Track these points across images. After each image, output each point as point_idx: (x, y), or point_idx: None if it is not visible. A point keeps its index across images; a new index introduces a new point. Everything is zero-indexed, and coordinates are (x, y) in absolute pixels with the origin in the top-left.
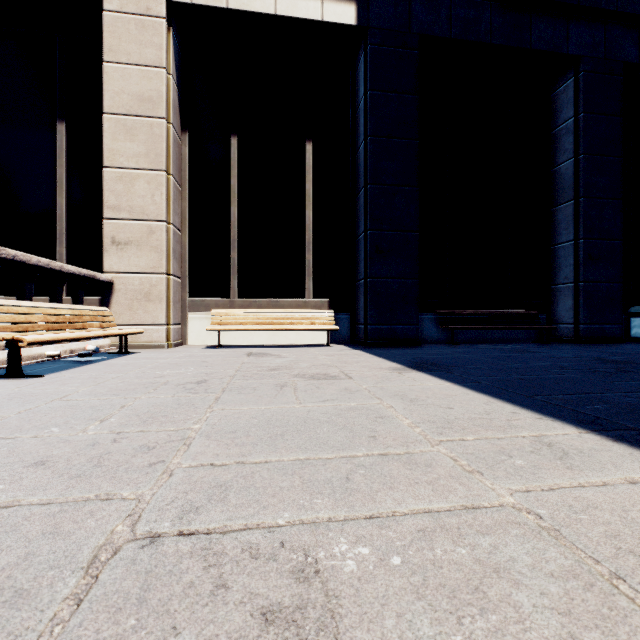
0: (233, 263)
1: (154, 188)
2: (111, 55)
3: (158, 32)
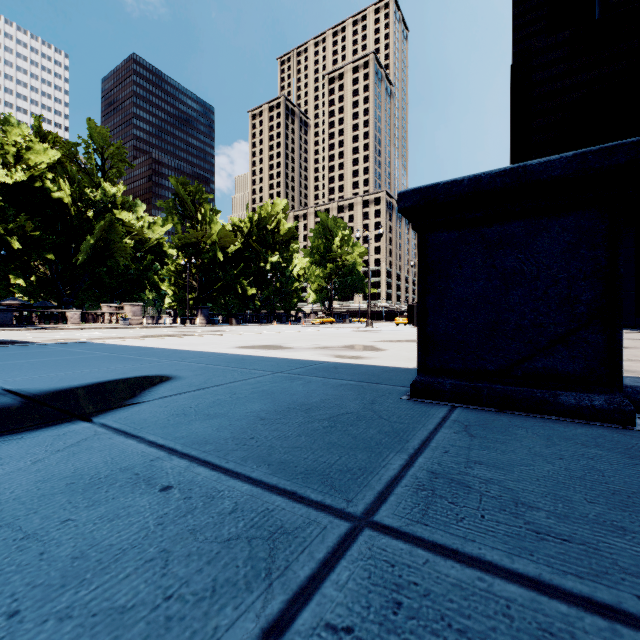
0: None
1: None
2: None
3: None
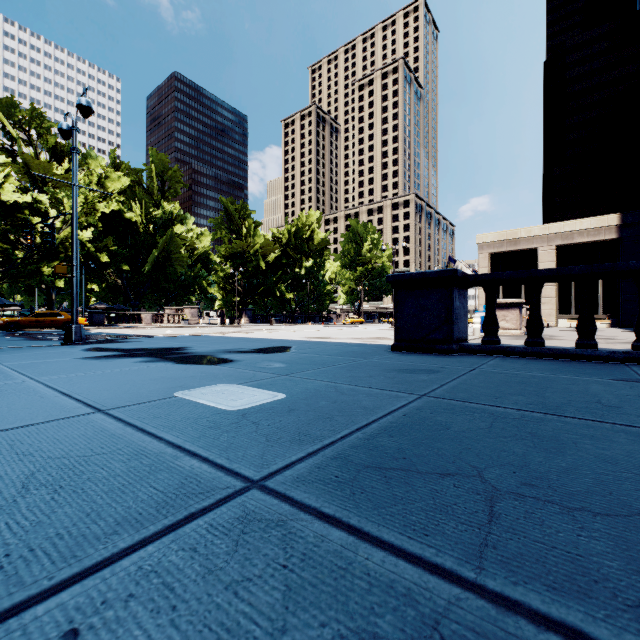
0: (572, 305)
1: (551, 290)
2: (540, 261)
3: (552, 253)
